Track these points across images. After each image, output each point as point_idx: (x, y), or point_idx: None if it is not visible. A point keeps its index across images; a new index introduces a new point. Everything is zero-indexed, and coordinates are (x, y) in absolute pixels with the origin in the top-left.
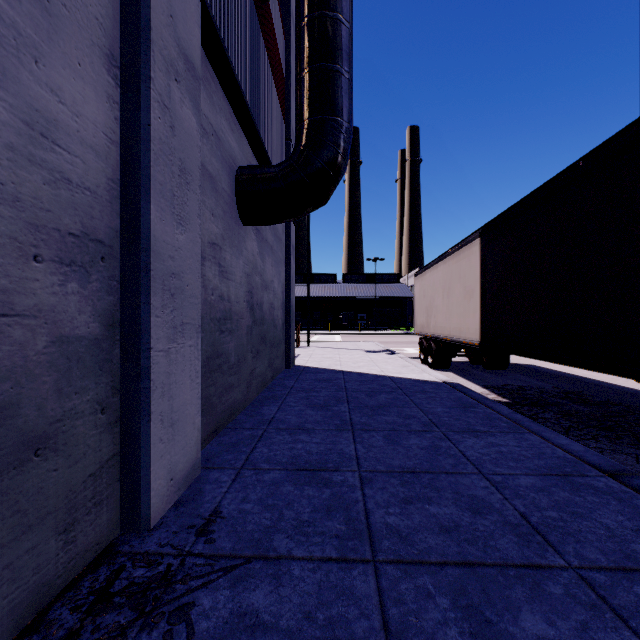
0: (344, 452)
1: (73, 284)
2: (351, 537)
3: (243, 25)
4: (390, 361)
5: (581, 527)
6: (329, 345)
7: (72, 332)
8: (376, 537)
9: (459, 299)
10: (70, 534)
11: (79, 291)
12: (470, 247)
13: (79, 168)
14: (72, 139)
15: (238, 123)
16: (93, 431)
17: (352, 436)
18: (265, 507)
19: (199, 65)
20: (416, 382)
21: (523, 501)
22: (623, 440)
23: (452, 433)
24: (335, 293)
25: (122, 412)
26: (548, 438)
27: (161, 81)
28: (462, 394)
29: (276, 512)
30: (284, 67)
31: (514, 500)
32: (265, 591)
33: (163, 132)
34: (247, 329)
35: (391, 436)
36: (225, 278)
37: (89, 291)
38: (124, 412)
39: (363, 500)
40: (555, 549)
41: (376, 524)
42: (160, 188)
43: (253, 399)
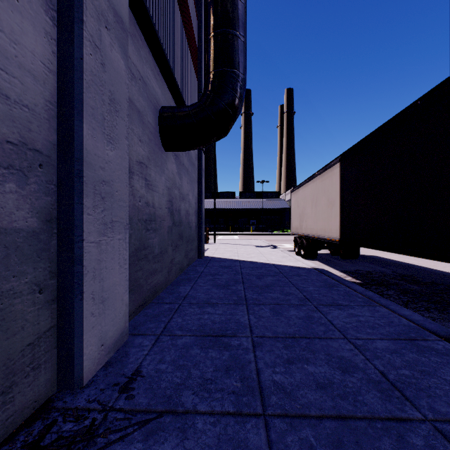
0: (240, 321)
1: (11, 184)
2: (245, 393)
3: (165, 2)
4: (273, 253)
5: (430, 383)
6: (230, 242)
7: (10, 225)
8: (265, 393)
9: (324, 208)
10: (8, 395)
11: (17, 191)
12: (332, 170)
13: (17, 87)
14: (10, 62)
15: (161, 74)
16: (31, 308)
17: (246, 309)
18: (177, 367)
19: (127, 20)
20: (293, 268)
21: (381, 361)
22: (448, 311)
23: (321, 306)
24: (234, 205)
25: (59, 292)
26: (394, 310)
27: (92, 25)
28: (327, 277)
29: (185, 371)
30: (197, 40)
31: (374, 360)
32: (172, 444)
33: (94, 66)
34: (168, 229)
35: (276, 309)
36: (150, 189)
37: (27, 191)
38: (60, 292)
39: (255, 361)
40: (412, 403)
41: (265, 381)
42: (91, 111)
43: (173, 281)
